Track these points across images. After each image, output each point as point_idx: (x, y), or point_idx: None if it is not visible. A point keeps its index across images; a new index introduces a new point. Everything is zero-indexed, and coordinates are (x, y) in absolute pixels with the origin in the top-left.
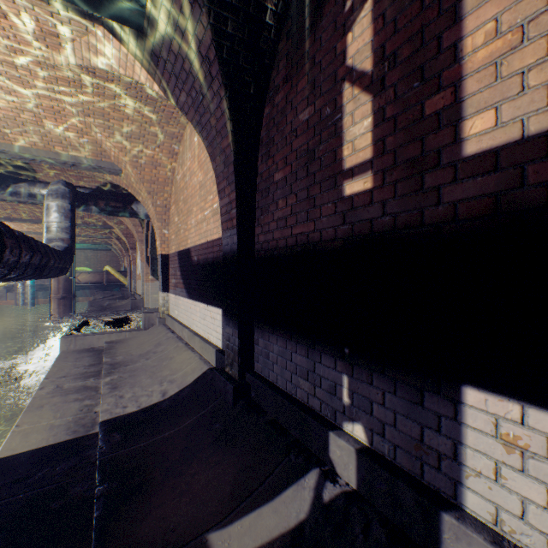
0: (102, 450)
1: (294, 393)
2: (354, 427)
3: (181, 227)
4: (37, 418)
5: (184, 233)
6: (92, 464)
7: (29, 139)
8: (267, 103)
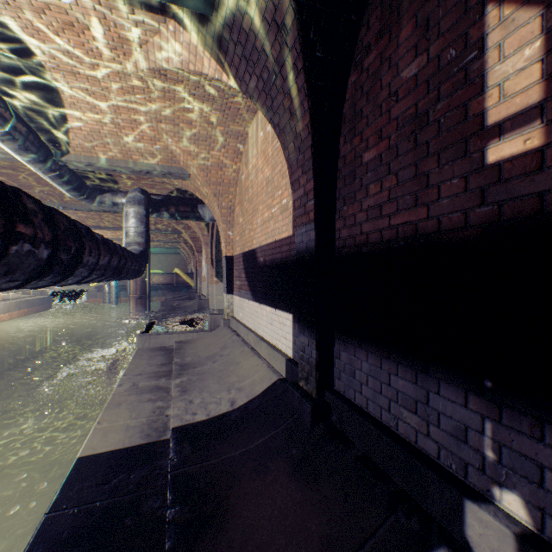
0: (173, 463)
1: (392, 426)
2: (504, 496)
3: (245, 227)
4: (115, 416)
5: (249, 233)
6: (164, 476)
7: (111, 151)
8: (352, 70)
